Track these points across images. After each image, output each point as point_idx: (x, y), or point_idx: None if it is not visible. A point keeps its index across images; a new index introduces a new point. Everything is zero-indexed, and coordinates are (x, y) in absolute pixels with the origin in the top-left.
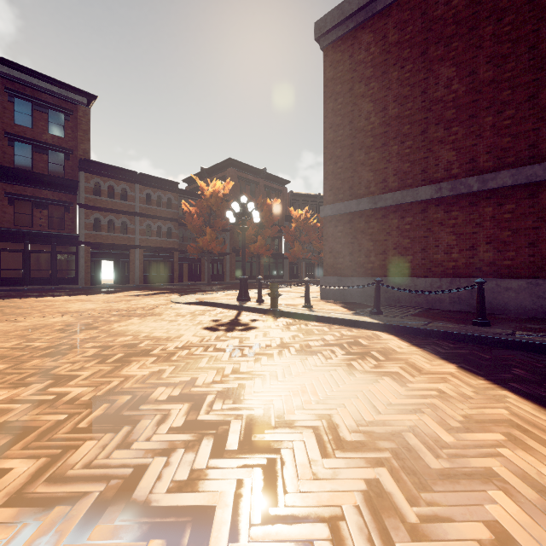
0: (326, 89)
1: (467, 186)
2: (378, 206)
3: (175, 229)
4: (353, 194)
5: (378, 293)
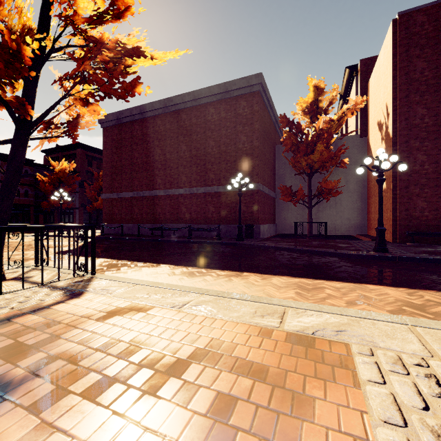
0: (103, 145)
1: (140, 194)
2: (119, 197)
3: (31, 192)
4: (112, 191)
5: (103, 228)
